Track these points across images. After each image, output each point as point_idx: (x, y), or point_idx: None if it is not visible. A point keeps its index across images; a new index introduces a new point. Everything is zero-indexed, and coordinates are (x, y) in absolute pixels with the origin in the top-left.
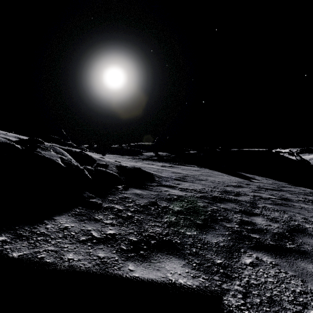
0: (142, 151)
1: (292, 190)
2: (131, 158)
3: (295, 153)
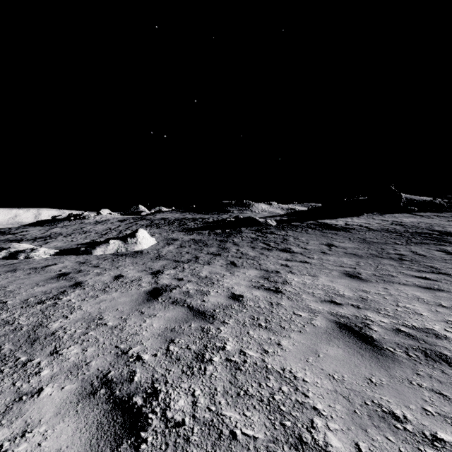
0: None
1: None
2: None
3: None
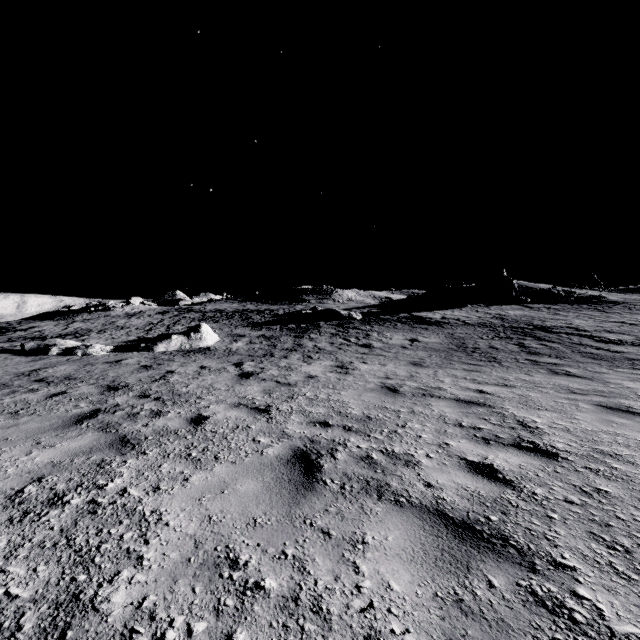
0: None
1: None
2: None
3: None
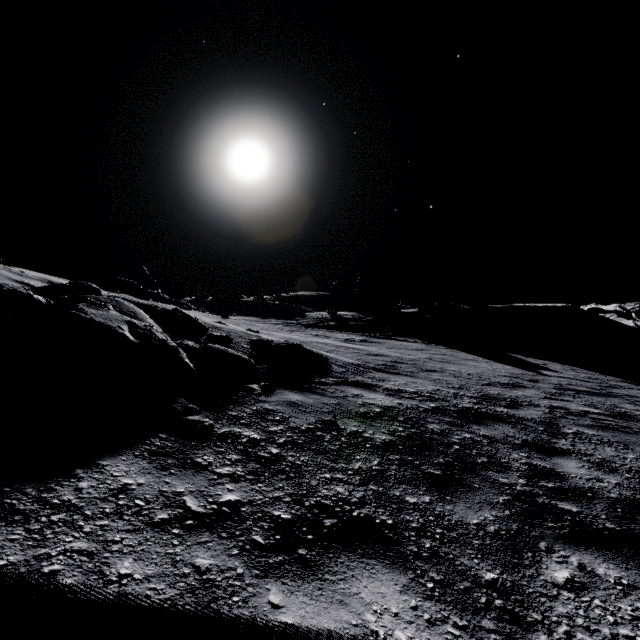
0: (305, 309)
1: (634, 396)
2: (282, 323)
3: (634, 314)
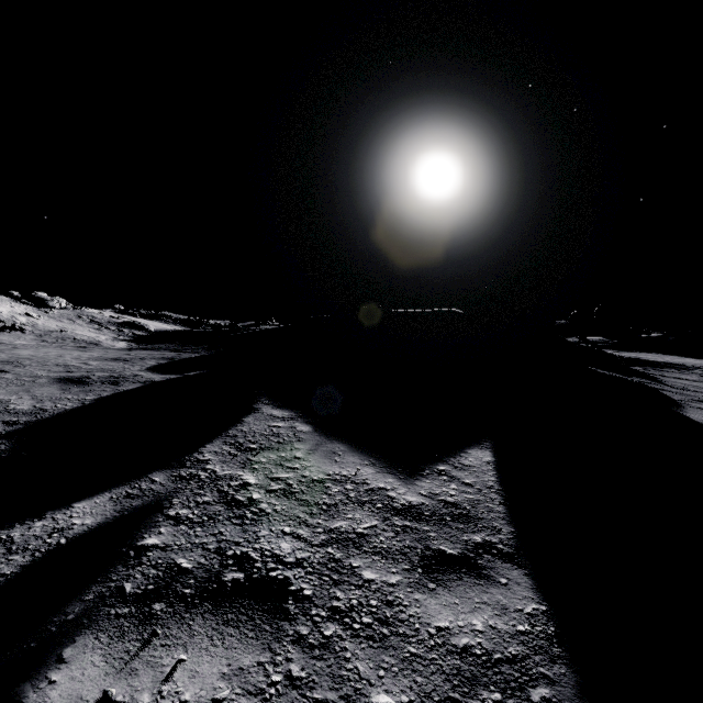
0: None
1: None
2: None
3: None
